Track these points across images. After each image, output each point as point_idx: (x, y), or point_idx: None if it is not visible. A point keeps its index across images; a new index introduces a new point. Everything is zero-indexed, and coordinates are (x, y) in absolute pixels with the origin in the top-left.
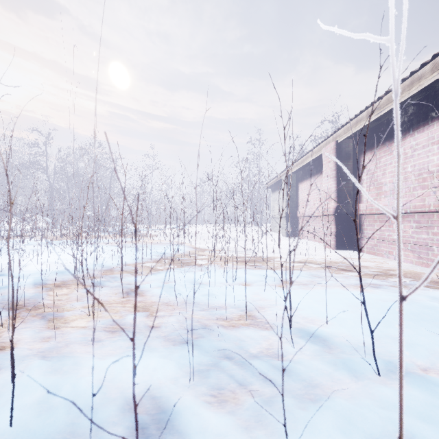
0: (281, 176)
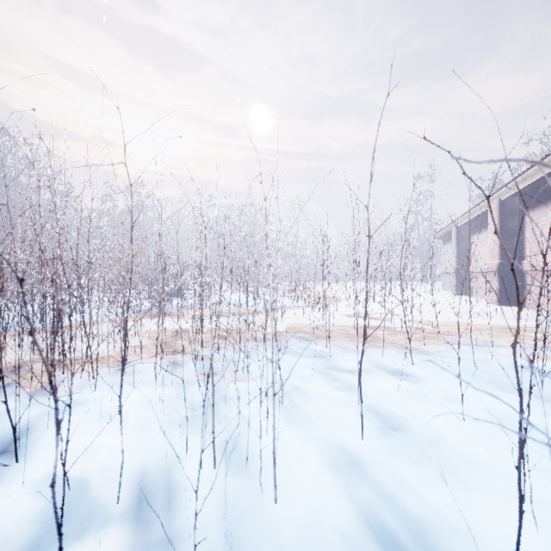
0: (451, 227)
